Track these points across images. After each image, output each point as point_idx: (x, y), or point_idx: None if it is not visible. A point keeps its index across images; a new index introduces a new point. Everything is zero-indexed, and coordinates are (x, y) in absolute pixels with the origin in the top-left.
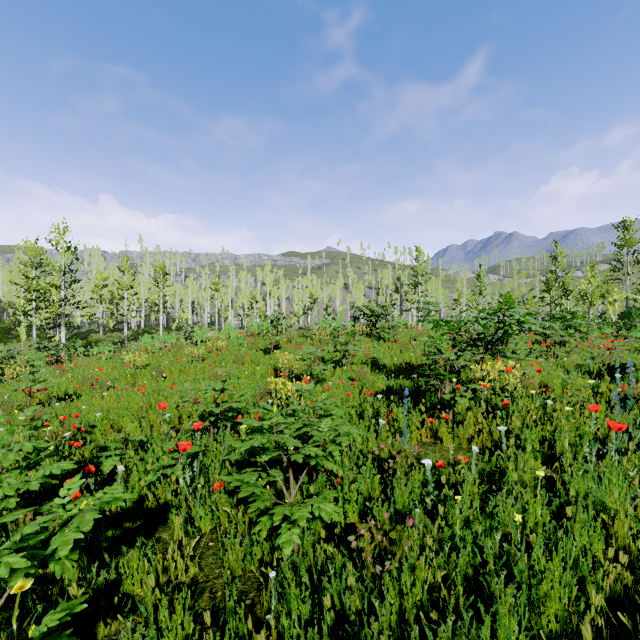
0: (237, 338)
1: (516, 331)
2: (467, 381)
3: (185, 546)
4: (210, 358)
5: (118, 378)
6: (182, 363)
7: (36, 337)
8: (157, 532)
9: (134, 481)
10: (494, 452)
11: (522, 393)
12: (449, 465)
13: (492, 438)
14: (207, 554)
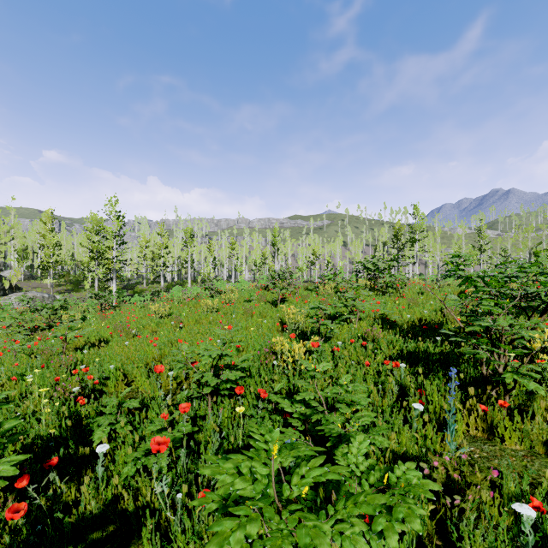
0: (248, 290)
1: None
2: None
3: None
4: (223, 309)
5: (144, 326)
6: (199, 313)
7: (98, 287)
8: None
9: (117, 464)
10: None
11: None
12: (547, 503)
13: None
14: None
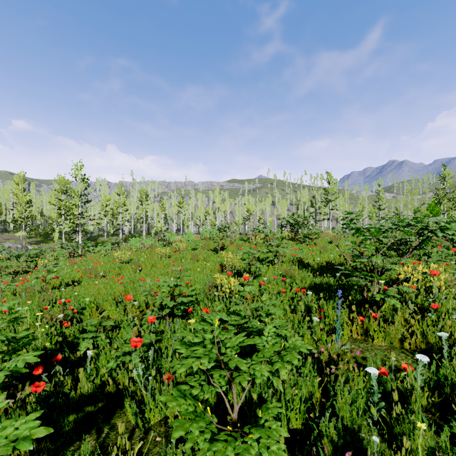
0: (194, 241)
1: (440, 237)
2: (390, 282)
3: (135, 438)
4: (174, 256)
5: (109, 269)
6: (154, 259)
7: (65, 239)
8: (113, 418)
9: (101, 364)
10: (429, 354)
11: (445, 294)
12: (391, 371)
13: (426, 340)
14: (153, 452)
